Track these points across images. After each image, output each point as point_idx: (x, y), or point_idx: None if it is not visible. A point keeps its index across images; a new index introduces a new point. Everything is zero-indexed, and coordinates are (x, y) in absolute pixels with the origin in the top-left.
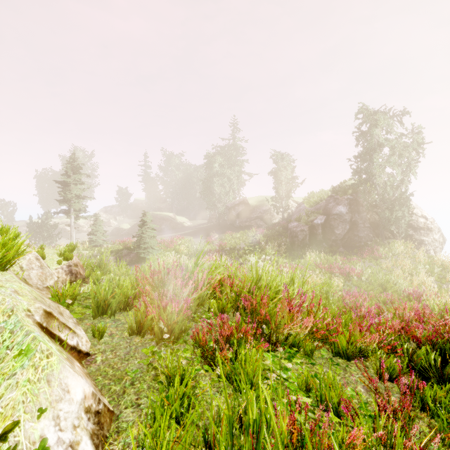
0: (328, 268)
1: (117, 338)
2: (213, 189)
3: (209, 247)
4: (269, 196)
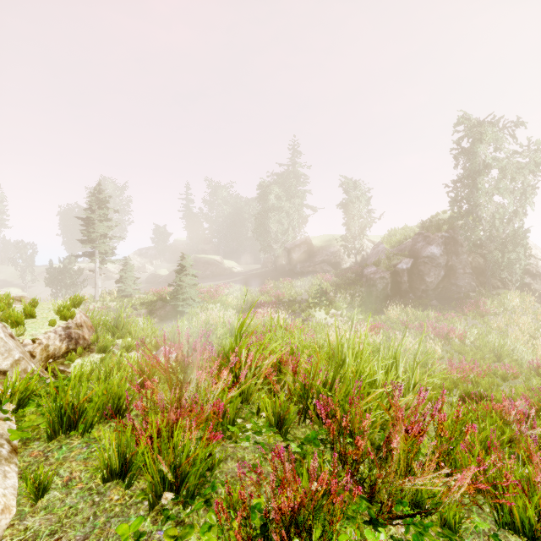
0: (419, 328)
1: (77, 492)
2: (268, 226)
3: (264, 298)
4: (338, 235)
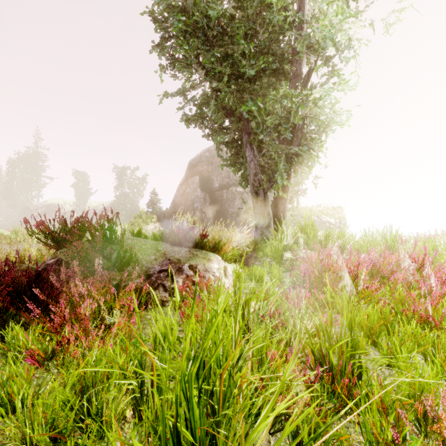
0: None
1: None
2: (12, 190)
3: None
4: (71, 200)
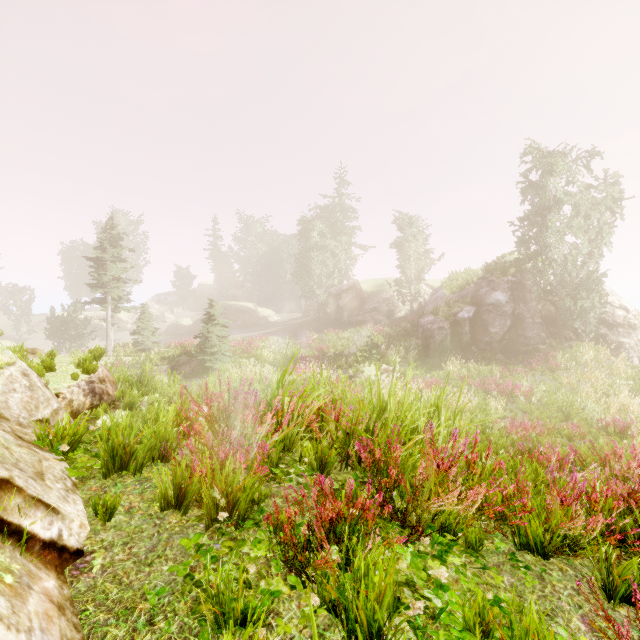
0: (481, 385)
1: (139, 517)
2: (310, 268)
3: (305, 352)
4: (391, 278)
